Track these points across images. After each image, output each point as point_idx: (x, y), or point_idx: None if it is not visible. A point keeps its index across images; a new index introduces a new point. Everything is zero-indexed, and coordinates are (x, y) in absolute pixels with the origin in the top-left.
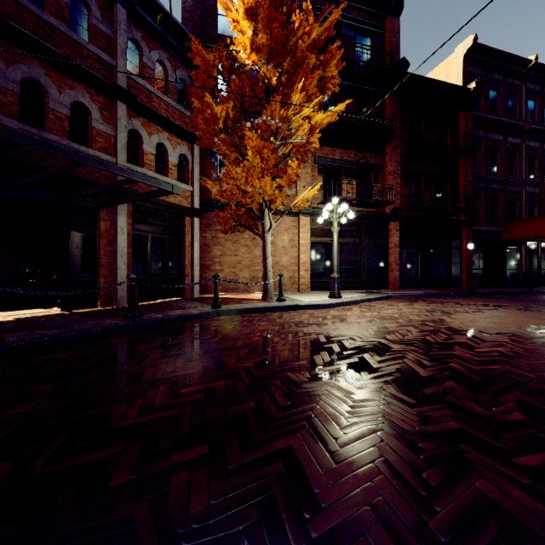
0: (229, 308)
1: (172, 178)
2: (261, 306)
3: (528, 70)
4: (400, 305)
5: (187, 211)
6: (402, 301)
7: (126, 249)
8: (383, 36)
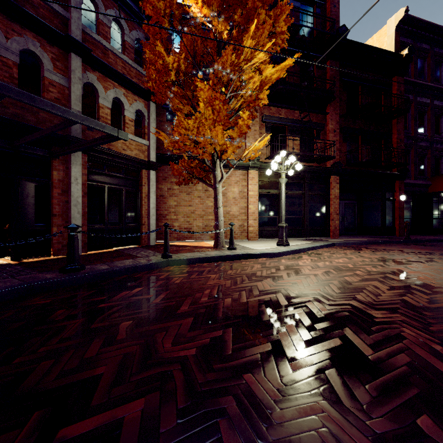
0: (180, 258)
1: (129, 132)
2: (212, 255)
3: None
4: (347, 253)
5: (144, 164)
6: (347, 249)
7: (80, 199)
8: (324, 7)
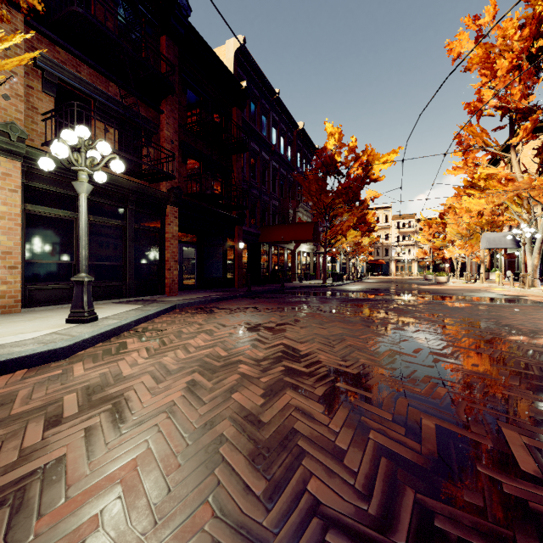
0: None
1: None
2: None
3: (274, 100)
4: (201, 321)
5: None
6: (196, 313)
7: None
8: None
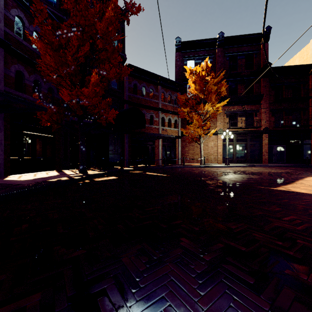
0: (187, 166)
1: (172, 127)
2: (197, 166)
3: None
4: (250, 168)
5: (177, 137)
6: (255, 167)
7: (161, 150)
8: (259, 52)
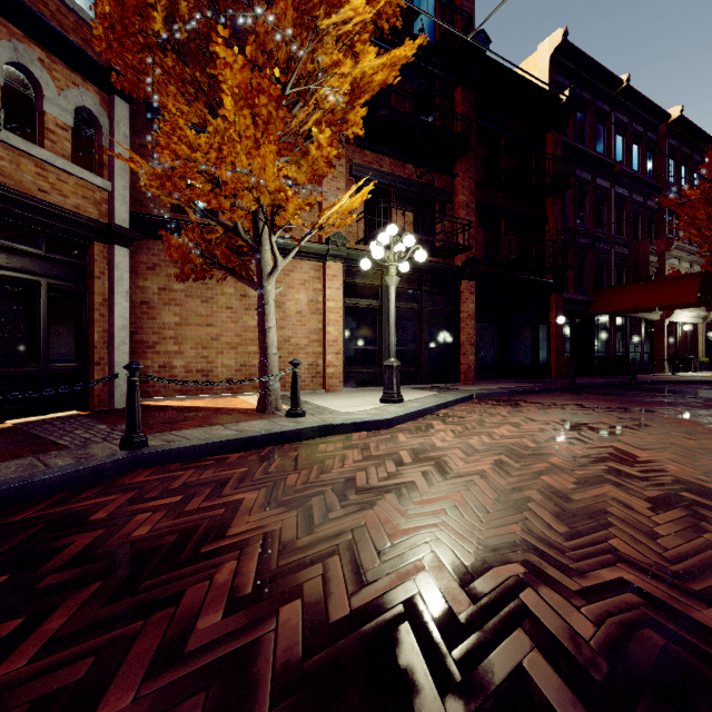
0: (169, 446)
1: (56, 152)
2: (251, 432)
3: (618, 94)
4: (504, 413)
5: (98, 230)
6: (498, 405)
7: None
8: None
